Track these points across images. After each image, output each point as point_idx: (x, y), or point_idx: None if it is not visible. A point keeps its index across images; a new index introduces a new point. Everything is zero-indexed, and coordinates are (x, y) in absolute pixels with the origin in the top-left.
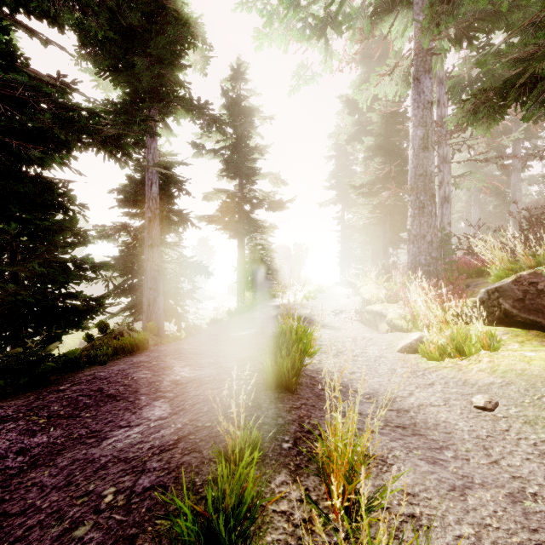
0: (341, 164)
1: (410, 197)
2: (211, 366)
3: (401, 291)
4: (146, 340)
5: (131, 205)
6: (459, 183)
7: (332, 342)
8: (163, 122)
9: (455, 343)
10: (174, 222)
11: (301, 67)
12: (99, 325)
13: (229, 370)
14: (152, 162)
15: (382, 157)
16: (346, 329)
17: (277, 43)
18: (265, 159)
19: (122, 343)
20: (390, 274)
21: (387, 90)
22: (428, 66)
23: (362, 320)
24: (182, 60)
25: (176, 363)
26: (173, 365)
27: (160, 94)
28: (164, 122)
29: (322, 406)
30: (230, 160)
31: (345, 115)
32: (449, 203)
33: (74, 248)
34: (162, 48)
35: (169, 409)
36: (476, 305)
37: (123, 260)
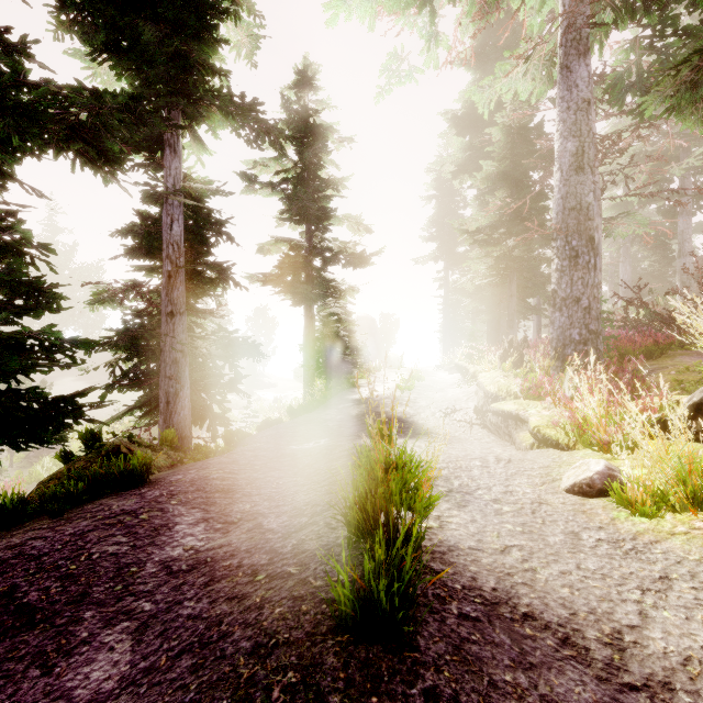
0: (445, 207)
1: (555, 243)
2: (244, 523)
3: (546, 382)
4: (146, 464)
5: (143, 254)
6: (611, 228)
7: (451, 471)
8: (190, 131)
9: (685, 486)
10: (210, 280)
11: (394, 59)
12: (83, 436)
13: (272, 538)
14: (172, 189)
15: (507, 191)
16: (462, 438)
17: (359, 13)
18: (342, 197)
19: (106, 471)
20: (521, 355)
21: (519, 88)
22: (584, 48)
23: (485, 424)
24: (216, 32)
25: (184, 514)
26: (176, 521)
27: (183, 87)
28: (193, 131)
29: (475, 695)
30: (293, 196)
31: (451, 138)
32: (598, 256)
33: (34, 315)
34: (181, 8)
35: (128, 659)
36: (694, 410)
37: (129, 335)
